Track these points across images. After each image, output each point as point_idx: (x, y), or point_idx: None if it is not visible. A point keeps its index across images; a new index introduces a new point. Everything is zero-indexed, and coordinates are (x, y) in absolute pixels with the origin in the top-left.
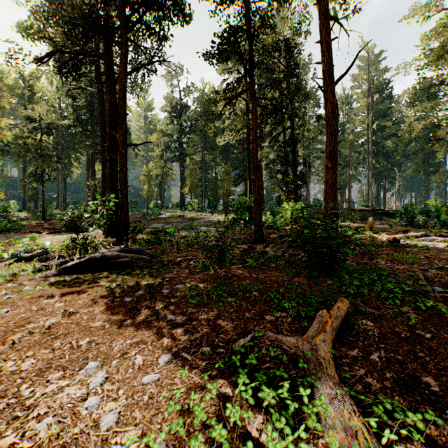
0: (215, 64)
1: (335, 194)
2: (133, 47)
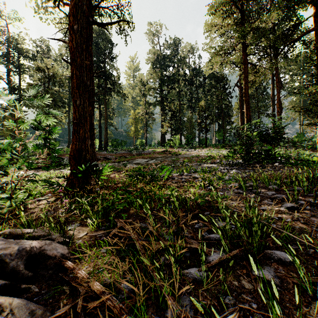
0: None
1: None
2: None
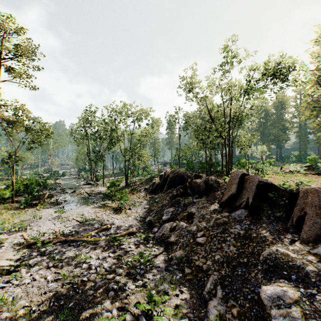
0: None
1: None
2: None
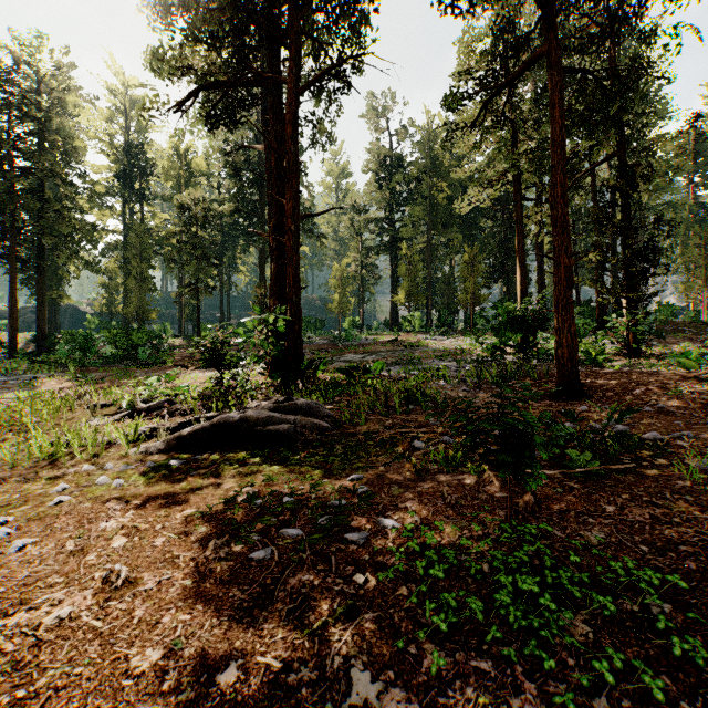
0: (465, 12)
1: None
2: (311, 49)
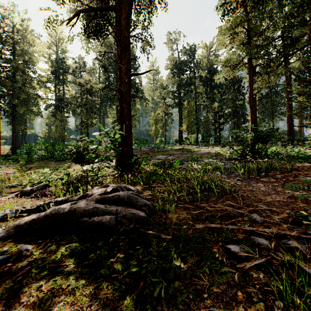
0: None
1: None
2: None
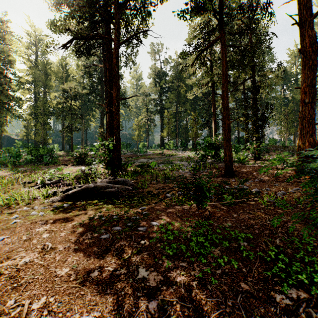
0: (188, 19)
1: (313, 129)
2: (124, 26)
